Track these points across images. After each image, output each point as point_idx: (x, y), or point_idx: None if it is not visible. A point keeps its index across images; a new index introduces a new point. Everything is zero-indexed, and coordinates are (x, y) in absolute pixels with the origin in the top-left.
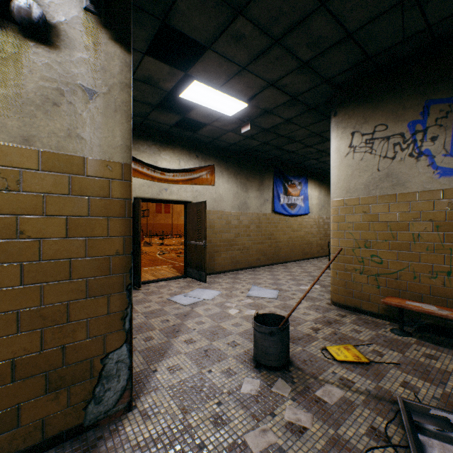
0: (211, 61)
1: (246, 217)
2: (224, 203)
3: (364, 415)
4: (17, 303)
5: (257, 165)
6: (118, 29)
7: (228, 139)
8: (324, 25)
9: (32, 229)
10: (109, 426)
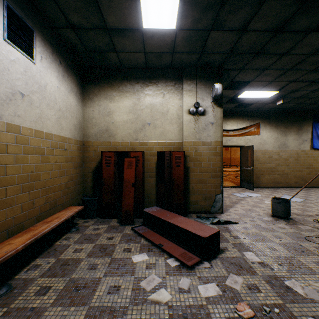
0: (253, 84)
1: (285, 153)
2: (267, 145)
3: (318, 233)
4: (198, 177)
5: (296, 116)
6: (219, 103)
7: (268, 107)
8: (317, 58)
9: (200, 160)
10: (217, 214)
